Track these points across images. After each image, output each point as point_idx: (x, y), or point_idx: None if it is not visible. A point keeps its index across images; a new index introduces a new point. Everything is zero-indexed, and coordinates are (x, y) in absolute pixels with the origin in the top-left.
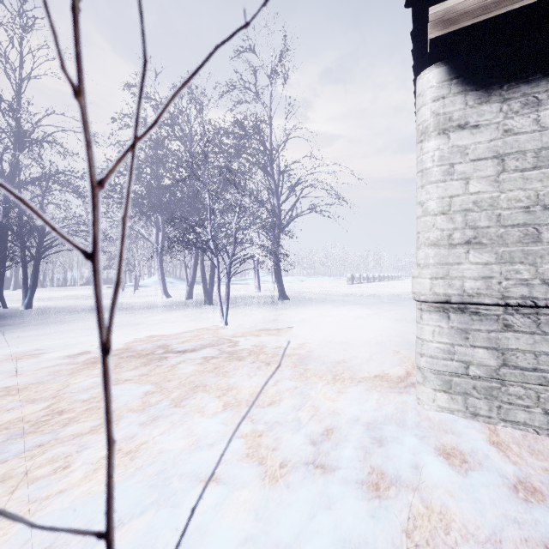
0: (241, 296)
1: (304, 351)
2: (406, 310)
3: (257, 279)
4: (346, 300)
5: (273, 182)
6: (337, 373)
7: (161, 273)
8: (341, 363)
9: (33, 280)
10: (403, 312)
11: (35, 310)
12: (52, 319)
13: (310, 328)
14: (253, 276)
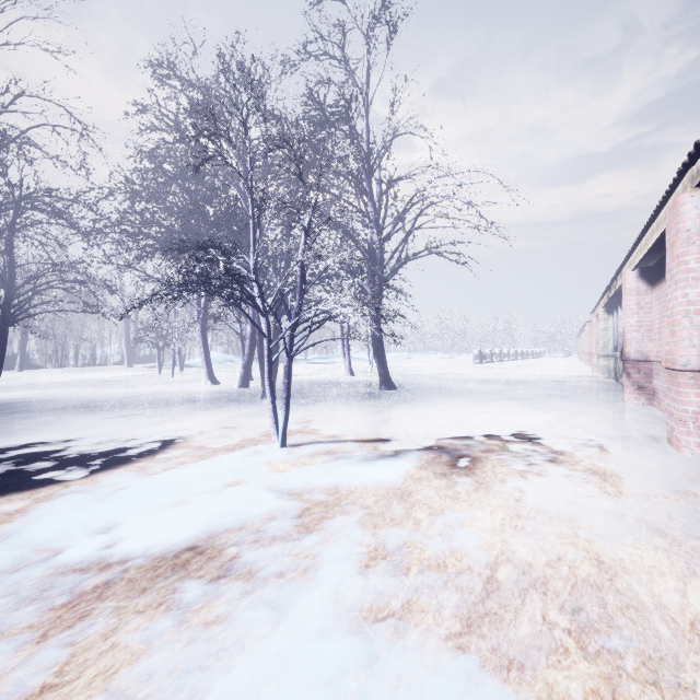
0: (323, 382)
1: (465, 560)
2: (606, 413)
3: (347, 356)
4: (487, 391)
5: (371, 204)
6: None
7: (204, 347)
8: (621, 654)
9: None
10: (605, 417)
11: None
12: None
13: (450, 459)
14: (341, 353)
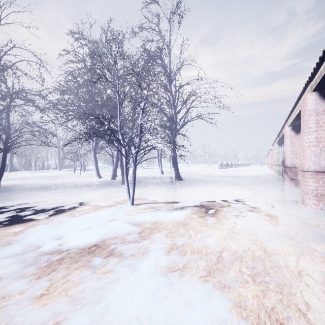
0: (149, 177)
1: (209, 250)
2: (276, 191)
3: (160, 165)
4: (224, 181)
5: (171, 96)
6: (279, 319)
7: (95, 161)
8: (269, 282)
9: (1, 166)
10: (275, 192)
11: (1, 188)
12: (3, 196)
13: (205, 210)
14: (158, 163)
